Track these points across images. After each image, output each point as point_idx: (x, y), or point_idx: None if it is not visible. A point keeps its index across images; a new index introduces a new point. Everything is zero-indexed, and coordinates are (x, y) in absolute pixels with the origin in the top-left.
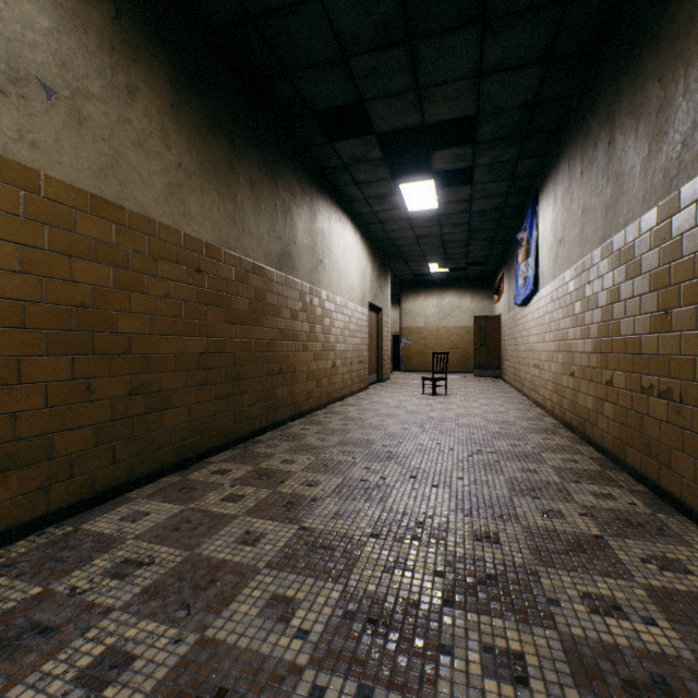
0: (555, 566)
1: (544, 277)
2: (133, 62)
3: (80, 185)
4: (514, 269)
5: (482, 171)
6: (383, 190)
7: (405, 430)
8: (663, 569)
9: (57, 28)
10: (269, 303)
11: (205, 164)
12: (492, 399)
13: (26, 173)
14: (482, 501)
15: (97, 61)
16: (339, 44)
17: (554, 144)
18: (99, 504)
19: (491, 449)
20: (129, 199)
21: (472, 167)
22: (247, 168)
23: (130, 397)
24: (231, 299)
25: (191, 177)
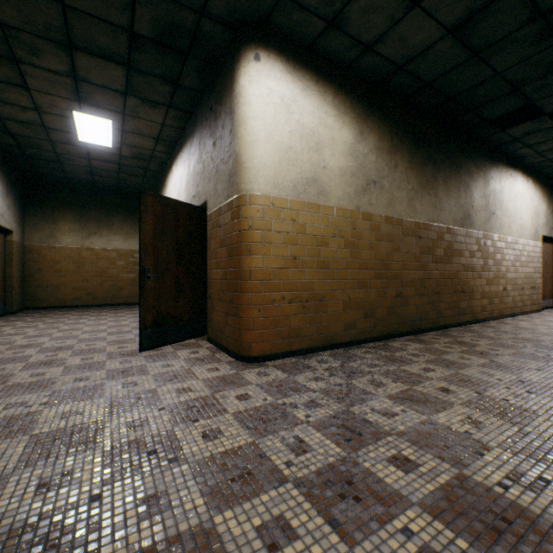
0: None
1: None
2: (396, 153)
3: (381, 214)
4: None
5: None
6: None
7: None
8: None
9: (376, 158)
10: (455, 249)
11: (422, 182)
12: None
13: (369, 215)
14: None
15: (386, 162)
16: (511, 85)
17: None
18: (386, 339)
19: None
20: (395, 213)
21: None
22: (442, 174)
23: (395, 297)
24: (434, 249)
25: (416, 192)
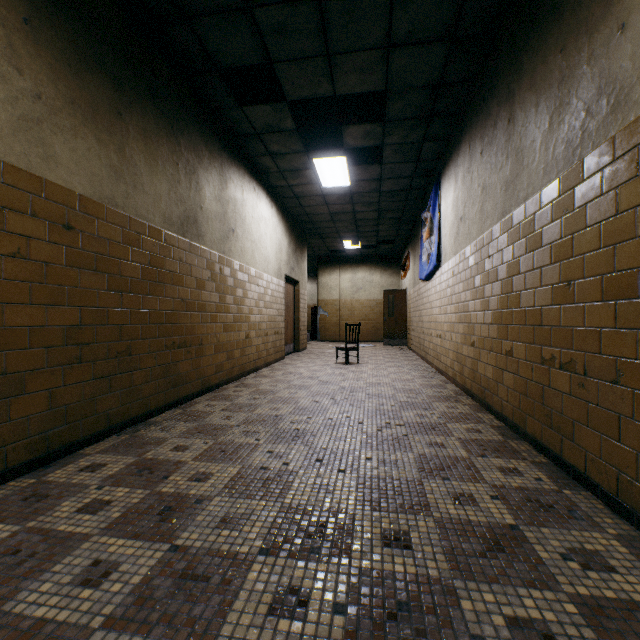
0: (474, 577)
1: (446, 253)
2: None
3: None
4: (418, 247)
5: (391, 151)
6: (297, 163)
7: (316, 402)
8: (586, 568)
9: None
10: (169, 271)
11: (78, 102)
12: (400, 367)
13: None
14: (391, 487)
15: None
16: None
17: (455, 128)
18: None
19: (400, 422)
20: None
21: (382, 146)
22: (139, 118)
23: None
24: (117, 263)
25: (56, 113)
